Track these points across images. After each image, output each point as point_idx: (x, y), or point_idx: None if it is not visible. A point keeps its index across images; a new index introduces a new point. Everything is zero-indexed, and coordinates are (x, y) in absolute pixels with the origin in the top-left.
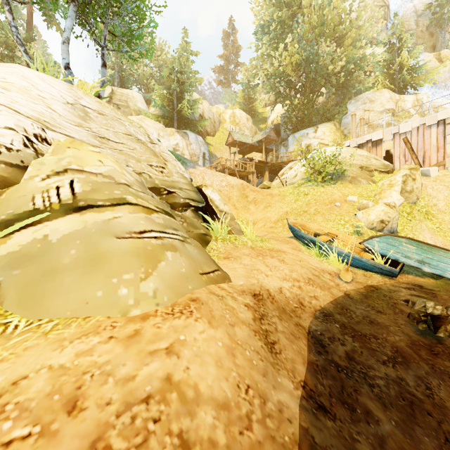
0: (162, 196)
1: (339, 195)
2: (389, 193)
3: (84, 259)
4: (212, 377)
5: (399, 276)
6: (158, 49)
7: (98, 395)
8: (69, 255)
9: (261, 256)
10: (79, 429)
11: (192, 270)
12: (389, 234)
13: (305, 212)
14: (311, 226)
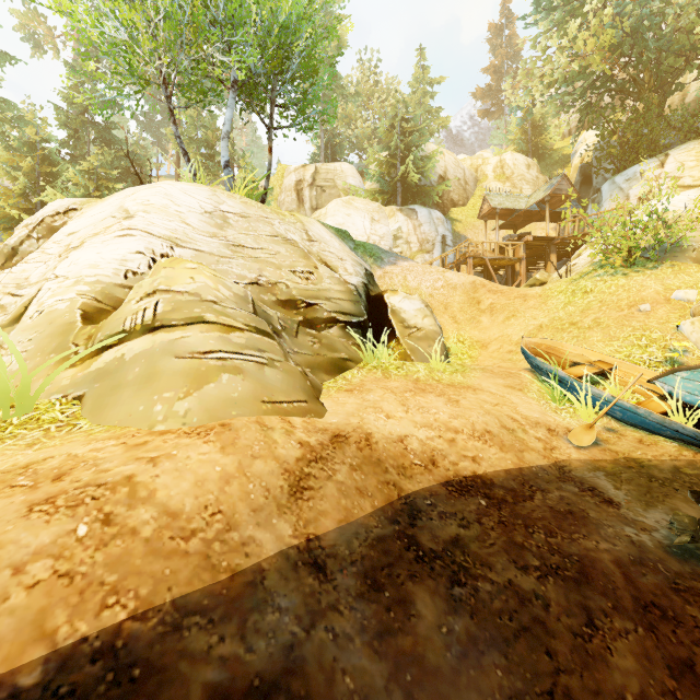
0: (300, 310)
1: (657, 290)
2: None
3: (142, 377)
4: (180, 491)
5: None
6: (385, 91)
7: (78, 475)
8: (134, 373)
9: (415, 392)
10: (50, 489)
11: (251, 396)
12: None
13: (572, 325)
14: (569, 350)
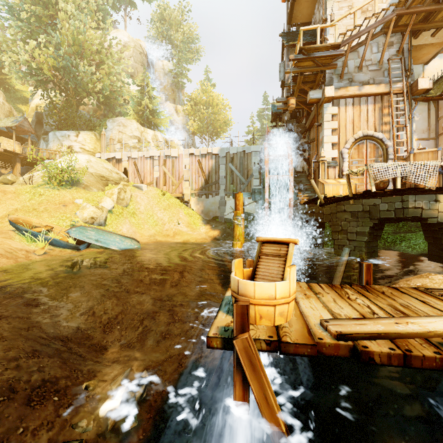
0: None
1: (70, 198)
2: (105, 199)
3: None
4: None
5: (85, 250)
6: None
7: None
8: None
9: None
10: None
11: None
12: (82, 225)
13: (35, 210)
14: (33, 221)
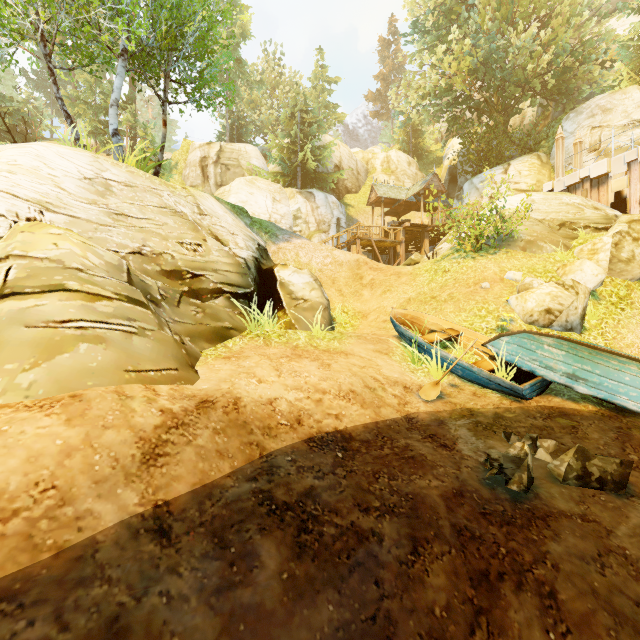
0: (185, 281)
1: (495, 271)
2: (578, 264)
3: None
4: (5, 469)
5: (536, 398)
6: (288, 83)
7: None
8: None
9: (291, 357)
10: None
11: (112, 365)
12: (526, 331)
13: (433, 299)
14: (428, 319)
